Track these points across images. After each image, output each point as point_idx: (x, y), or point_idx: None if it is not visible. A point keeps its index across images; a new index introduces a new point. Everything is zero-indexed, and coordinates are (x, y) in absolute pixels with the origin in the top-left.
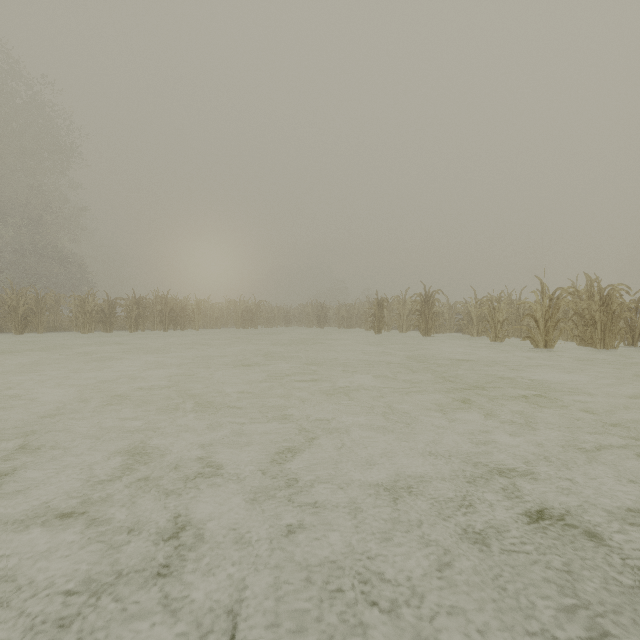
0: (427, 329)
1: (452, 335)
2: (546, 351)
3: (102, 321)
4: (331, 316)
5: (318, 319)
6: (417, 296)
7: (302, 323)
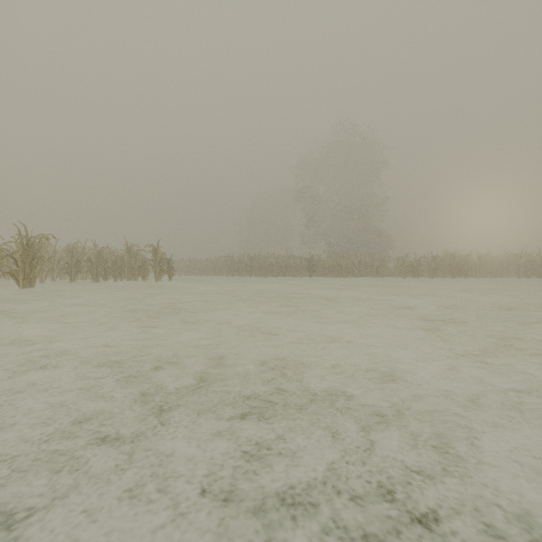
0: None
1: None
2: None
3: (412, 271)
4: None
5: None
6: None
7: None
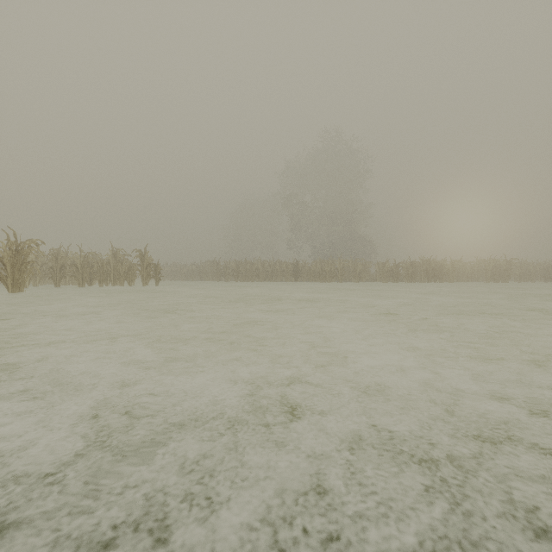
0: None
1: None
2: None
3: (392, 276)
4: None
5: None
6: None
7: None
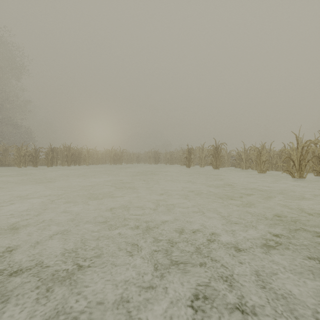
0: (217, 165)
1: (229, 168)
2: (299, 180)
3: (31, 161)
4: (161, 158)
5: (155, 159)
6: (211, 146)
7: (146, 161)
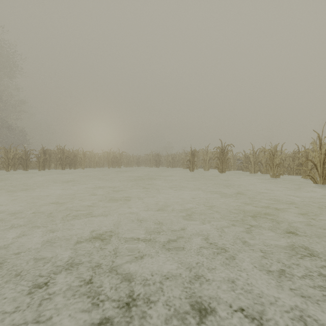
0: (223, 169)
1: (235, 172)
2: (323, 186)
3: (21, 164)
4: (163, 161)
5: (155, 162)
6: (217, 148)
7: (147, 165)
